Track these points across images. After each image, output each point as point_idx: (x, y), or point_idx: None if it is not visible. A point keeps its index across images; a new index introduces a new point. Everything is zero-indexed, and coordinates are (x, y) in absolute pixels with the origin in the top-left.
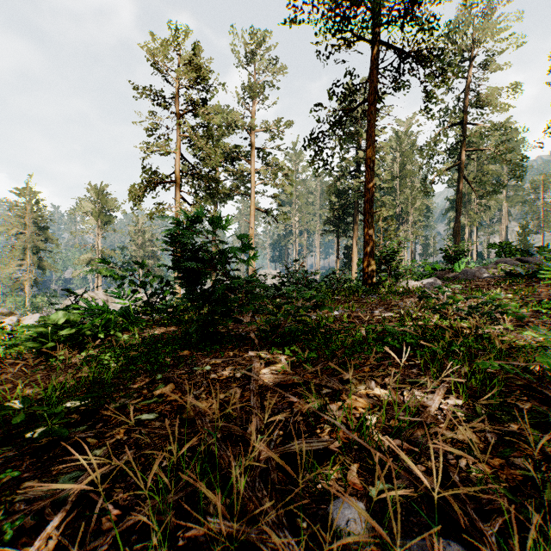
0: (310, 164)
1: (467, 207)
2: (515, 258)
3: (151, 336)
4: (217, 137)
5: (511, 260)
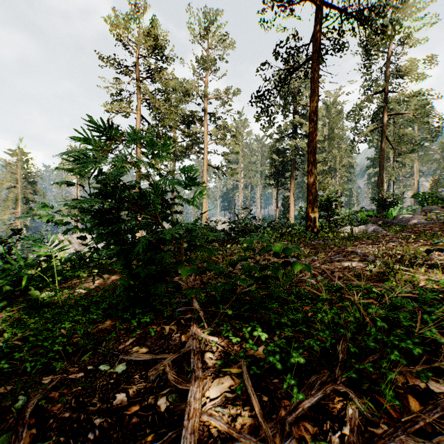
0: (256, 120)
1: (386, 165)
2: (440, 206)
3: (85, 290)
4: (175, 104)
5: (437, 208)
